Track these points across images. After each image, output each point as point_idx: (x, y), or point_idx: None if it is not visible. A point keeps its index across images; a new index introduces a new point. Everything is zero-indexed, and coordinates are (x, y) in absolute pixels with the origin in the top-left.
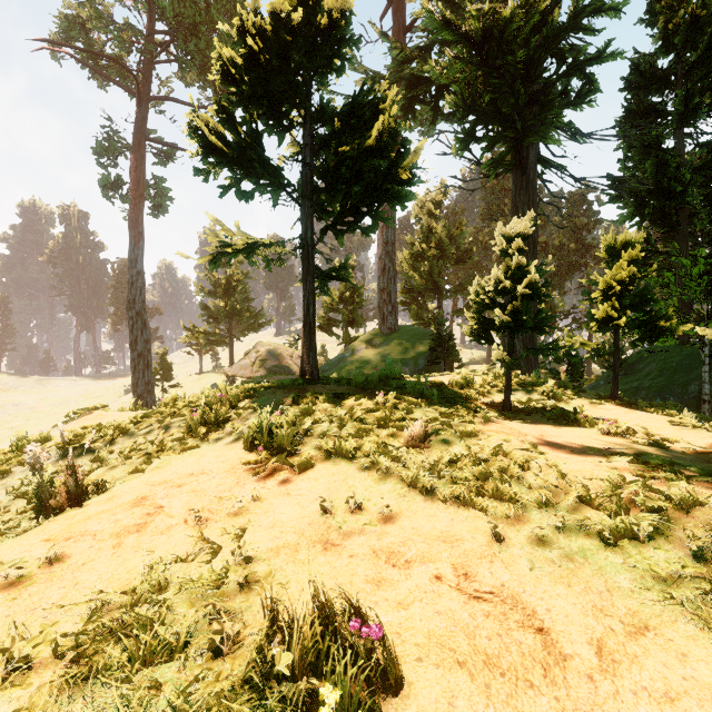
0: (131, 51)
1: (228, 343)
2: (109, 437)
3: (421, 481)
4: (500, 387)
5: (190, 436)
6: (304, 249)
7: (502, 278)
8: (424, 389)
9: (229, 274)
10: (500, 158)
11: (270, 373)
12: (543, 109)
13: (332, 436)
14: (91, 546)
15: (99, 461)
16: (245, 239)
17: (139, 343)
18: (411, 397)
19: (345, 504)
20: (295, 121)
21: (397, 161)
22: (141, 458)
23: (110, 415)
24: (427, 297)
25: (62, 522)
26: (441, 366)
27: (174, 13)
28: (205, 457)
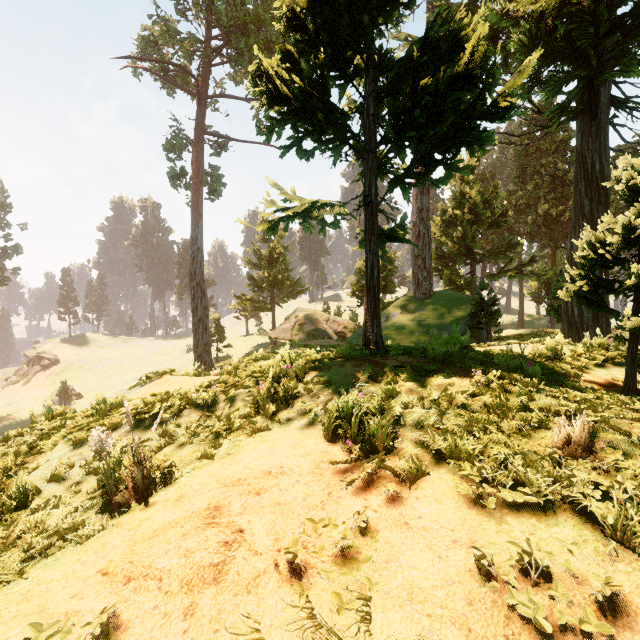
0: (193, 59)
1: (270, 309)
2: (176, 408)
3: (639, 536)
4: (599, 361)
5: (257, 413)
6: (367, 207)
7: (636, 224)
8: (523, 365)
9: (272, 247)
10: (566, 102)
11: (309, 336)
12: (628, 37)
13: (431, 428)
14: (155, 606)
15: (167, 436)
16: (303, 202)
17: (199, 309)
18: (522, 377)
19: (512, 563)
20: (359, 68)
21: (483, 94)
22: (209, 438)
23: (177, 381)
24: (459, 262)
25: (125, 534)
26: (481, 331)
27: (227, 19)
28: (279, 446)
